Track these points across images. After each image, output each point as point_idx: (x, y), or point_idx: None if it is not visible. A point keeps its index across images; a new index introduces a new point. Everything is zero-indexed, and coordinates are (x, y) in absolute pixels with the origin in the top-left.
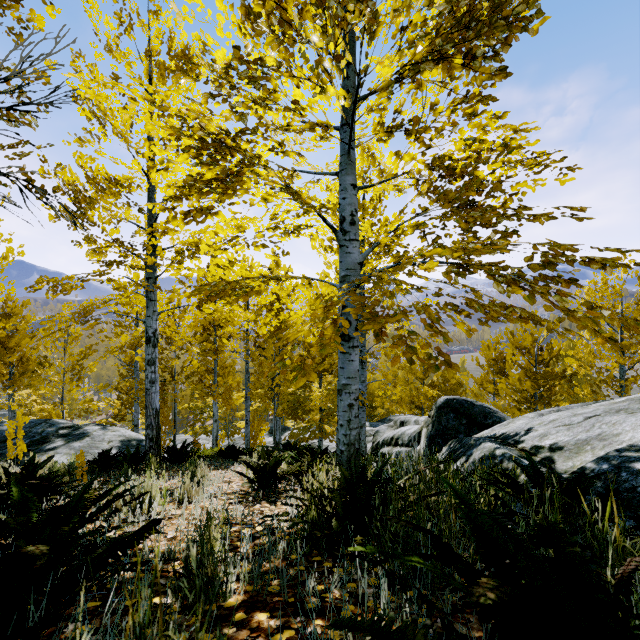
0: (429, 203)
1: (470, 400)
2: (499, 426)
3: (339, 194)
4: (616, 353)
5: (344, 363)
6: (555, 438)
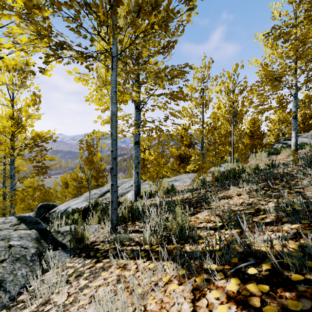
0: (33, 169)
1: (49, 203)
2: (55, 209)
3: (10, 169)
4: (95, 180)
5: (12, 205)
6: (62, 208)
